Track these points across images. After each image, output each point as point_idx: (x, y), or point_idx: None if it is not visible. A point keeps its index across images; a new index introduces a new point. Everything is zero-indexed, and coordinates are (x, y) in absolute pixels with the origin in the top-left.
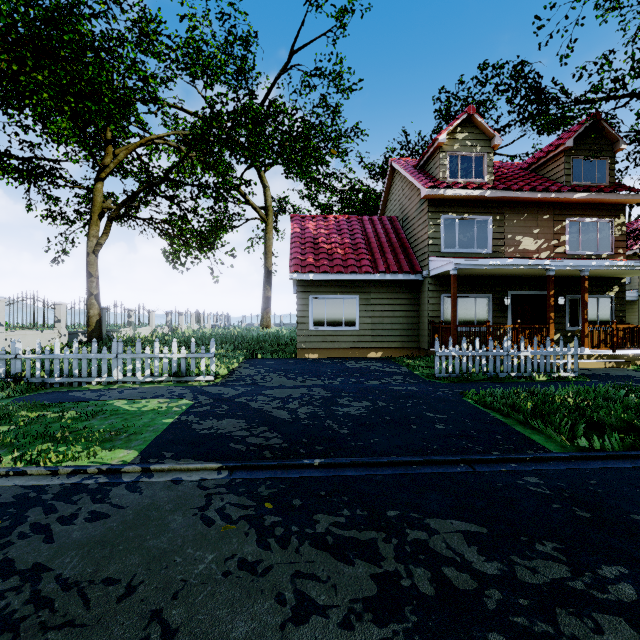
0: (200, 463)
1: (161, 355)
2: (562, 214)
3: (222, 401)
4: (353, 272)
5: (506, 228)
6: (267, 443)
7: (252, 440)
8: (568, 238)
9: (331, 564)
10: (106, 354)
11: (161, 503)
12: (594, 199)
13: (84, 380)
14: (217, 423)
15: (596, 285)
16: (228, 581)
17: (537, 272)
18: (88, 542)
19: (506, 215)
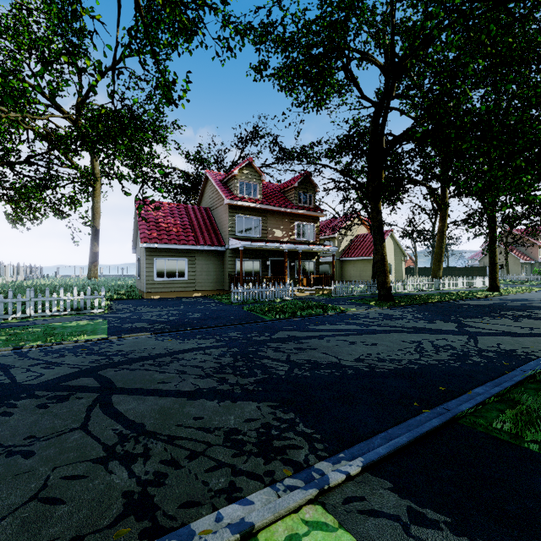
0: (142, 333)
1: (65, 298)
2: (294, 219)
3: (124, 318)
4: (184, 244)
5: (268, 224)
6: (164, 327)
7: (156, 327)
8: (296, 232)
9: (204, 340)
10: (21, 299)
11: (139, 341)
12: (306, 214)
13: (1, 317)
14: (133, 325)
15: (308, 256)
16: (179, 344)
17: (281, 249)
18: (127, 347)
19: (268, 217)
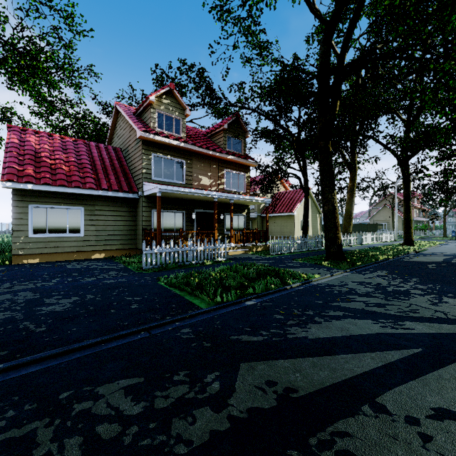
0: None
1: None
2: (222, 166)
3: None
4: (77, 187)
5: (193, 169)
6: None
7: None
8: (225, 180)
9: None
10: None
11: None
12: (237, 161)
13: None
14: None
15: (238, 208)
16: None
17: (209, 199)
18: None
19: (193, 161)
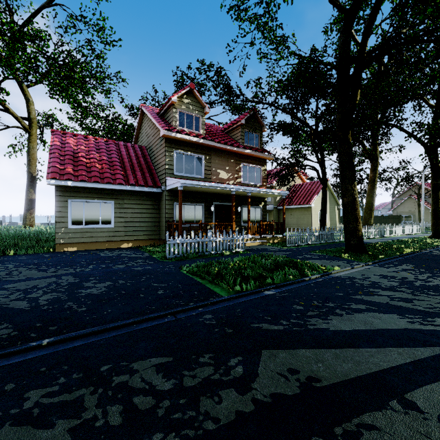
0: None
1: None
2: (240, 160)
3: None
4: (109, 183)
5: (212, 164)
6: None
7: None
8: (242, 174)
9: (29, 435)
10: None
11: None
12: (254, 154)
13: None
14: None
15: (255, 201)
16: None
17: (227, 192)
18: None
19: (212, 156)
